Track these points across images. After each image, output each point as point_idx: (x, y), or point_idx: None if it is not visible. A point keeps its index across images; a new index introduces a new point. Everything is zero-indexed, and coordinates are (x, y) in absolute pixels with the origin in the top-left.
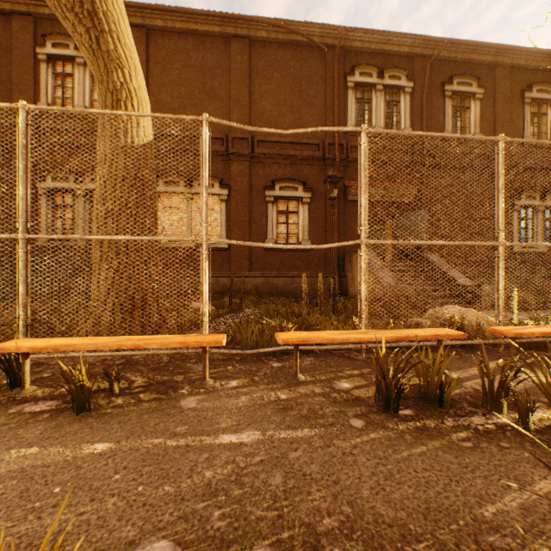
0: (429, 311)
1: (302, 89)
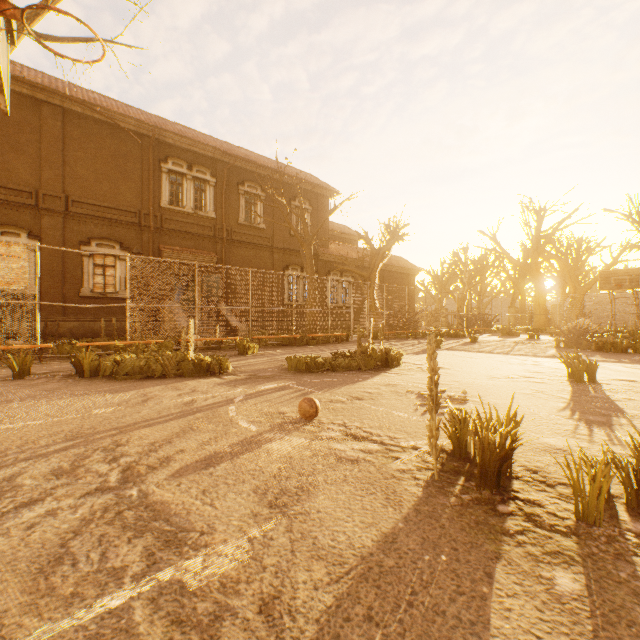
0: None
1: (120, 163)
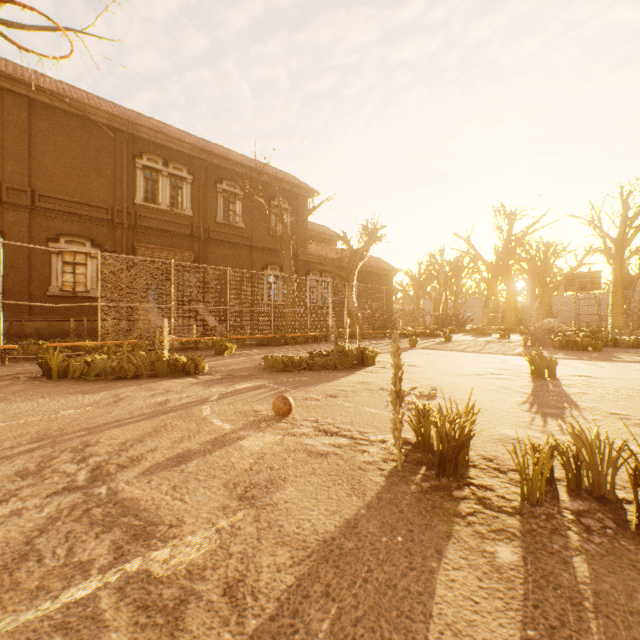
0: None
1: (91, 158)
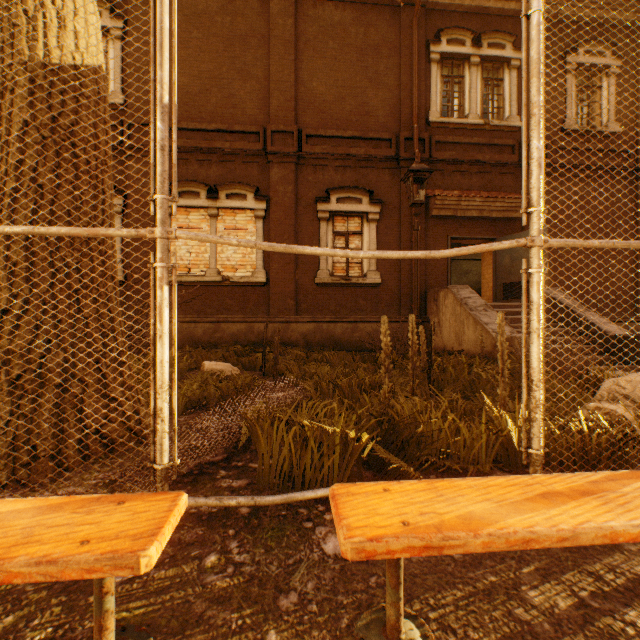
0: (606, 384)
1: (368, 63)
